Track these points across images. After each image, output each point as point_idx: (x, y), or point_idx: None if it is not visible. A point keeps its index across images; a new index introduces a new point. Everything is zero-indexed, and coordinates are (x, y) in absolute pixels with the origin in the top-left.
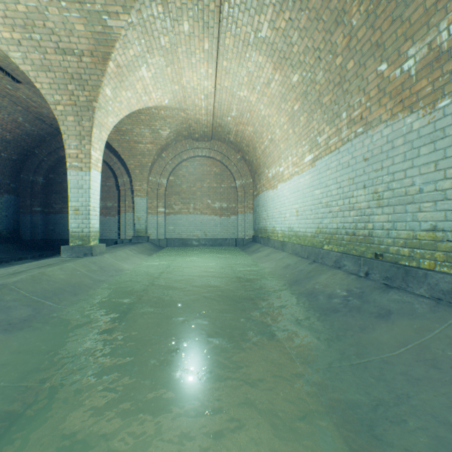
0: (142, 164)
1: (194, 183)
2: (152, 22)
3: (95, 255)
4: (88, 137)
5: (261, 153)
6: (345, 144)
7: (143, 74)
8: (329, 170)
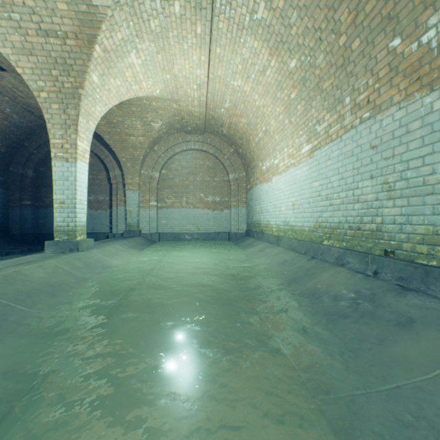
0: (134, 157)
1: (187, 177)
2: (141, 3)
3: (82, 250)
4: (74, 126)
5: (255, 146)
6: (348, 131)
7: (132, 61)
8: (330, 160)
